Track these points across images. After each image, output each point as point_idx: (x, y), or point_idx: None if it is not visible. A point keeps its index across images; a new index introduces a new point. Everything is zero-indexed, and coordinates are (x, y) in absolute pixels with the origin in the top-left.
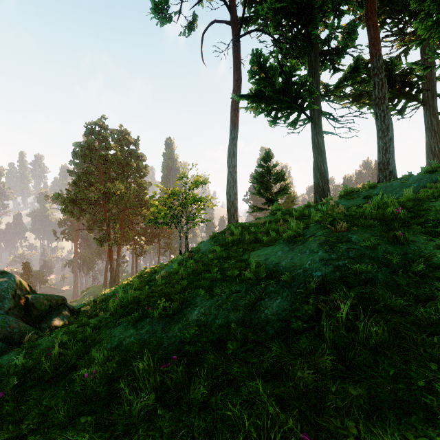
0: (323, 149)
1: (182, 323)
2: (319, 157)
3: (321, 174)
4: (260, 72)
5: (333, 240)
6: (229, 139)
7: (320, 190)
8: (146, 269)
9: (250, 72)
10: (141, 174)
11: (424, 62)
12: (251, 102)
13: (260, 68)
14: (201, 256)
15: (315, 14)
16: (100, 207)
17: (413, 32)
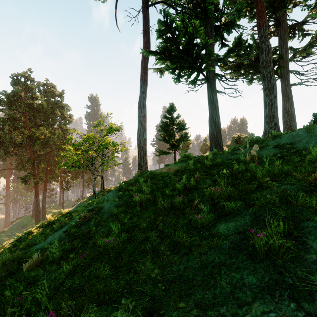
0: (217, 104)
1: None
2: (214, 110)
3: (215, 125)
4: (167, 32)
5: None
6: (140, 93)
7: (214, 138)
8: (49, 218)
9: (158, 31)
10: (66, 122)
11: (281, 47)
12: (159, 58)
13: (167, 28)
14: (99, 221)
15: None
16: (26, 149)
17: (274, 25)
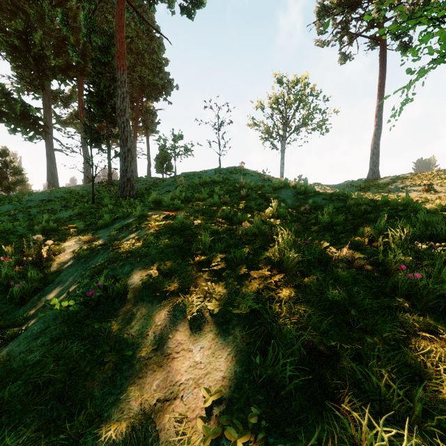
0: (54, 160)
1: (4, 208)
2: (51, 164)
3: (53, 176)
4: (3, 97)
5: (47, 194)
6: None
7: (52, 185)
8: None
9: None
10: None
11: None
12: None
13: (3, 95)
14: None
15: (48, 77)
16: None
17: None
